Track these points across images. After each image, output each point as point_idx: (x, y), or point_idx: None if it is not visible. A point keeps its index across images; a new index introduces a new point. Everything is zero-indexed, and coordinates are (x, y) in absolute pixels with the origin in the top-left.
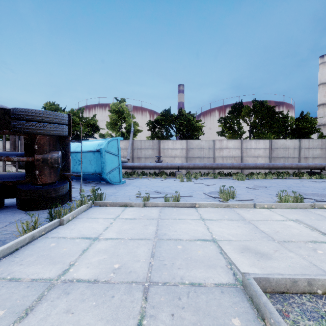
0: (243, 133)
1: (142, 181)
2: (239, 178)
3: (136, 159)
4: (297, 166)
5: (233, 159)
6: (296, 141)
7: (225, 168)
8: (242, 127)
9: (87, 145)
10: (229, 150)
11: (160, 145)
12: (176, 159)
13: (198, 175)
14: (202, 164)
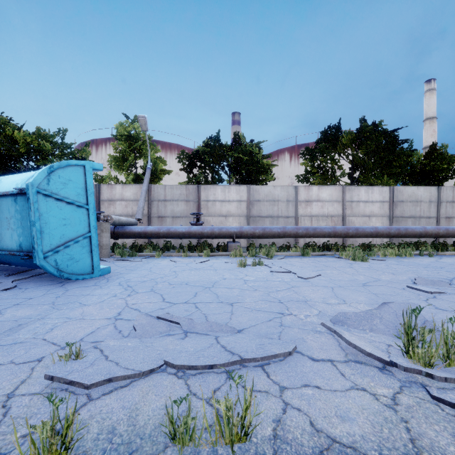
0: (343, 176)
1: (157, 264)
2: (357, 257)
3: (156, 220)
4: (447, 233)
5: (328, 220)
6: (433, 190)
7: (322, 237)
8: (340, 166)
9: (7, 180)
10: (323, 204)
11: (200, 195)
12: (229, 219)
13: (273, 250)
14: (280, 229)
